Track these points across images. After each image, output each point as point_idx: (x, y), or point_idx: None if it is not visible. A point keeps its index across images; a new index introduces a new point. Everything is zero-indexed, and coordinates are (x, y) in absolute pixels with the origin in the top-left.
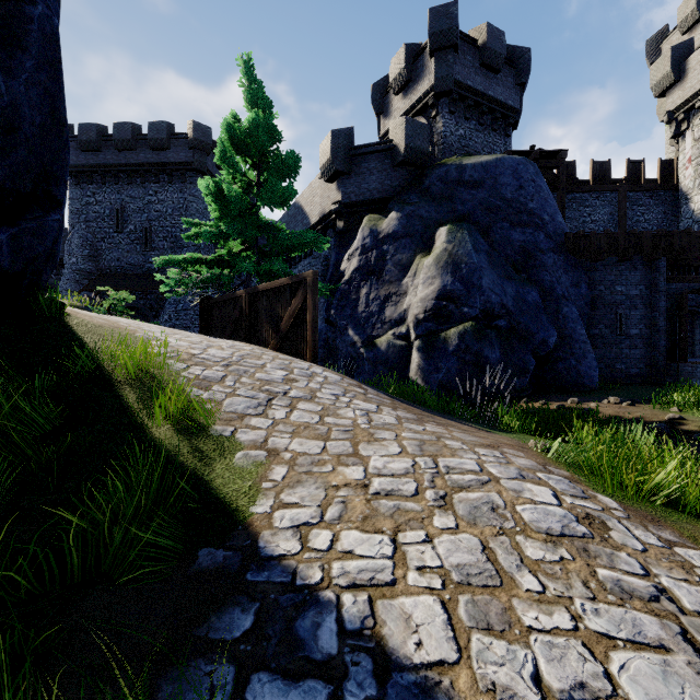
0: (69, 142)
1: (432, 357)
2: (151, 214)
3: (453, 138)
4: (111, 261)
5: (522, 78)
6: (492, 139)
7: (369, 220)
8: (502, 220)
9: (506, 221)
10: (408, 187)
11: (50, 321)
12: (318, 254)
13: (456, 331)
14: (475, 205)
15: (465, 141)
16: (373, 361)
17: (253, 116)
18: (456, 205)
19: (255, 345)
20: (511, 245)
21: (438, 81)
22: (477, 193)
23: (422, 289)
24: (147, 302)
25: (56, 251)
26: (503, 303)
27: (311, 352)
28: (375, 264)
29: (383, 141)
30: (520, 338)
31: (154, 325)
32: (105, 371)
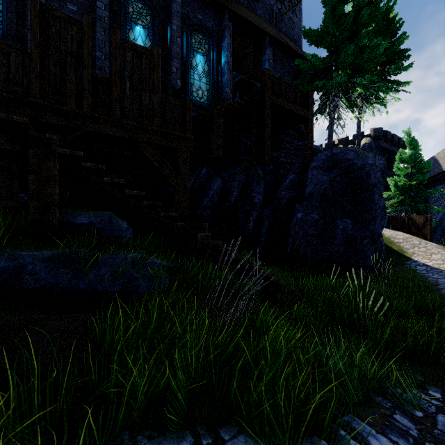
0: None
1: None
2: None
3: None
4: None
5: None
6: None
7: None
8: None
9: None
10: None
11: None
12: None
13: None
14: None
15: None
16: None
17: (408, 154)
18: None
19: (409, 233)
20: None
21: None
22: None
23: None
24: None
25: None
26: None
27: (429, 237)
28: None
29: None
30: None
31: None
32: None
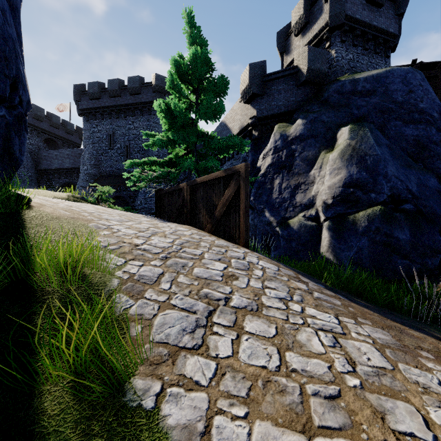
0: (5, 32)
1: (342, 236)
2: (130, 137)
3: (344, 61)
4: (106, 168)
5: (401, 9)
6: (375, 60)
7: (279, 127)
8: (395, 119)
9: (399, 120)
10: (309, 100)
11: (3, 215)
12: (238, 156)
13: (365, 214)
14: (369, 108)
15: (353, 63)
16: (287, 238)
17: (192, 51)
18: (352, 110)
19: (194, 226)
20: (405, 139)
21: (332, 18)
22: (370, 99)
23: (329, 178)
24: (127, 193)
25: (12, 149)
26: (408, 189)
27: (243, 238)
28: (286, 160)
29: (289, 68)
30: (427, 220)
31: (119, 211)
32: (31, 274)
